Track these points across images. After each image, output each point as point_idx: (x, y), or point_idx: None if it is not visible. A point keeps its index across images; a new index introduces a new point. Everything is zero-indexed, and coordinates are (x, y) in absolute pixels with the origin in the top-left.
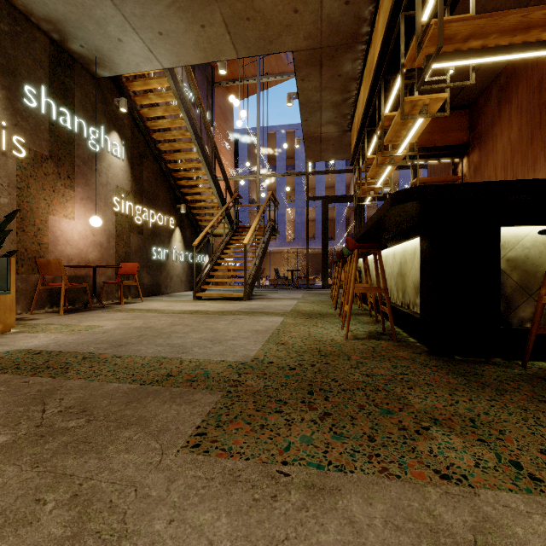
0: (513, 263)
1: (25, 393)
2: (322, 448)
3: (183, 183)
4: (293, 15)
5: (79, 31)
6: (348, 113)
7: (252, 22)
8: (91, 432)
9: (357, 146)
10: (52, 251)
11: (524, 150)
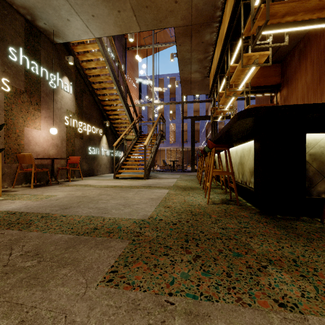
0: (313, 156)
1: (0, 241)
2: (196, 282)
3: (108, 108)
4: (174, 4)
5: (43, 14)
6: (207, 66)
7: (149, 9)
8: (40, 270)
9: (213, 85)
10: (26, 149)
11: (315, 88)
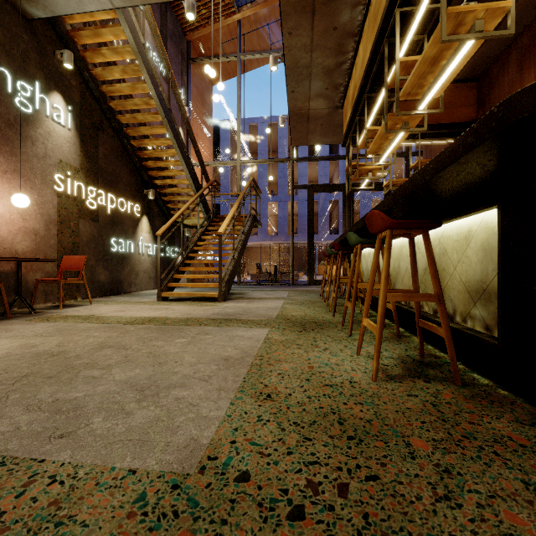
0: None
1: None
2: None
3: (151, 165)
4: None
5: None
6: (341, 84)
7: None
8: None
9: (353, 120)
10: None
11: None
